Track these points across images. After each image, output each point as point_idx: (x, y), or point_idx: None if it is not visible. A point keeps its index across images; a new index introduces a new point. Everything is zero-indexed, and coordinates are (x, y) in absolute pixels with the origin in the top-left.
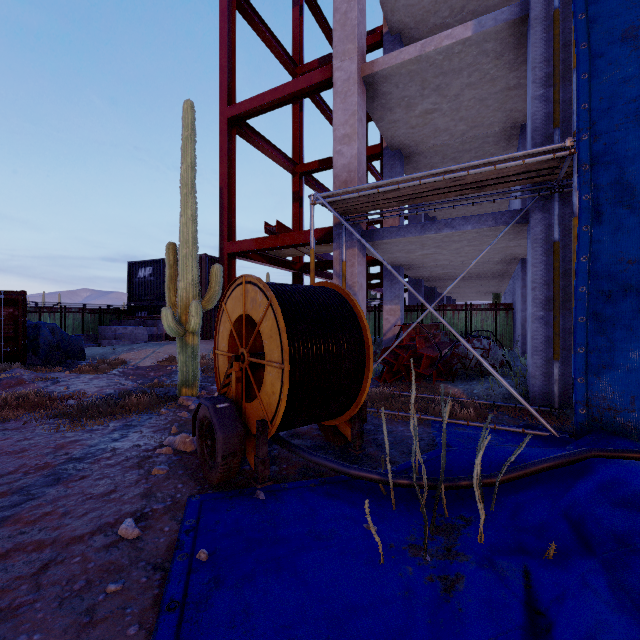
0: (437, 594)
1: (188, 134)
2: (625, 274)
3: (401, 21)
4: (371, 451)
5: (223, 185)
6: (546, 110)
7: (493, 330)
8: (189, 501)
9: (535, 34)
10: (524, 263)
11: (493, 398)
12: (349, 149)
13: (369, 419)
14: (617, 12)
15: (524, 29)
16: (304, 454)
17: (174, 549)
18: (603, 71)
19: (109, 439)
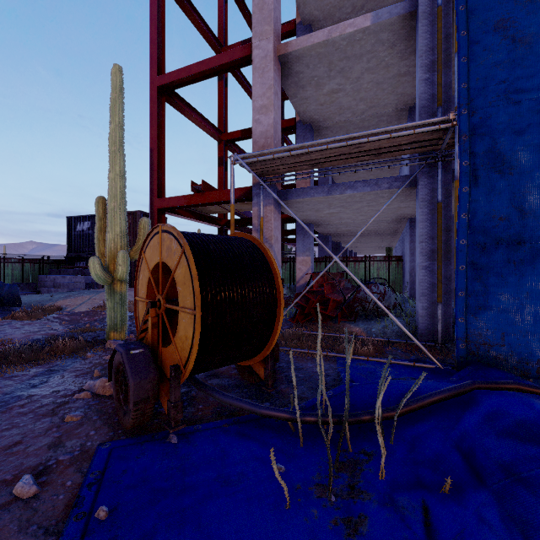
0: (341, 539)
1: (116, 96)
2: (497, 229)
3: (312, 13)
4: (283, 388)
5: (153, 147)
6: (431, 91)
7: (387, 278)
8: (98, 450)
9: (422, 27)
10: (412, 222)
11: (388, 335)
12: (266, 118)
13: (282, 357)
14: (490, 6)
15: (413, 23)
16: (218, 396)
17: (72, 508)
18: (479, 56)
19: (27, 385)
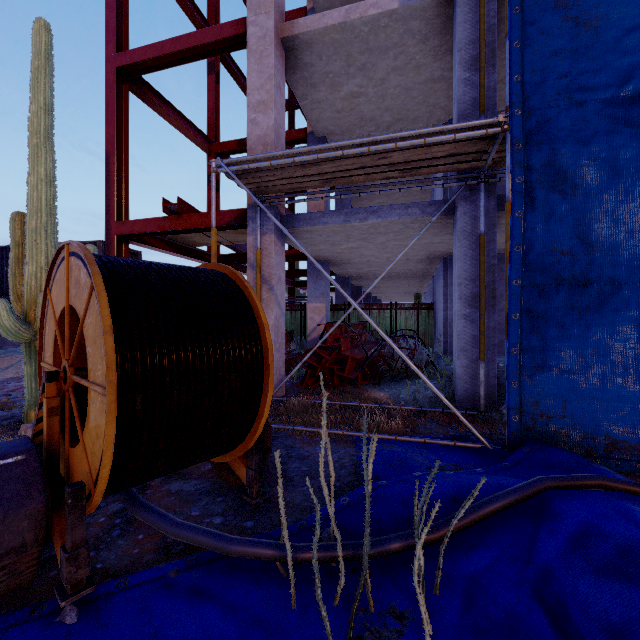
0: None
1: (40, 64)
2: (557, 266)
3: None
4: (276, 492)
5: (110, 150)
6: (472, 95)
7: (416, 329)
8: None
9: (461, 13)
10: (445, 262)
11: (420, 402)
12: (265, 118)
13: (282, 439)
14: None
15: (449, 11)
16: (161, 525)
17: None
18: (536, 40)
19: None
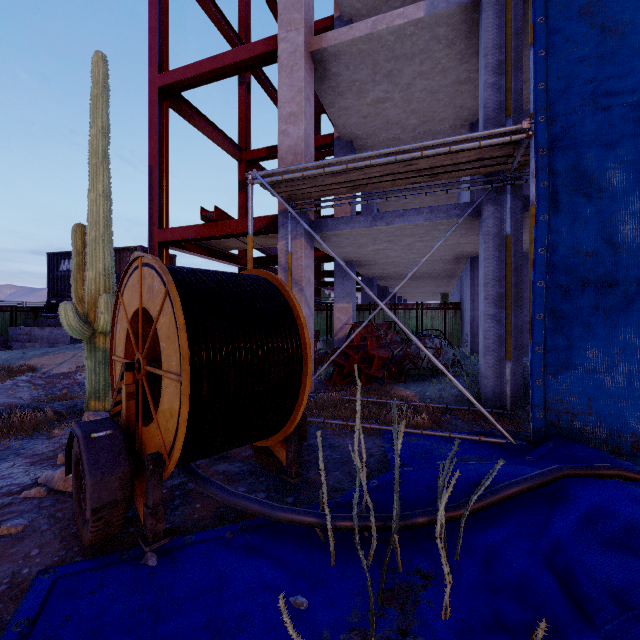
0: None
1: (98, 92)
2: (582, 267)
3: (353, 6)
4: (312, 475)
5: (153, 164)
6: (498, 99)
7: (442, 329)
8: (36, 581)
9: (487, 19)
10: (472, 262)
11: (446, 400)
12: (295, 129)
13: (314, 431)
14: None
15: (476, 16)
16: (219, 493)
17: None
18: (561, 48)
19: None
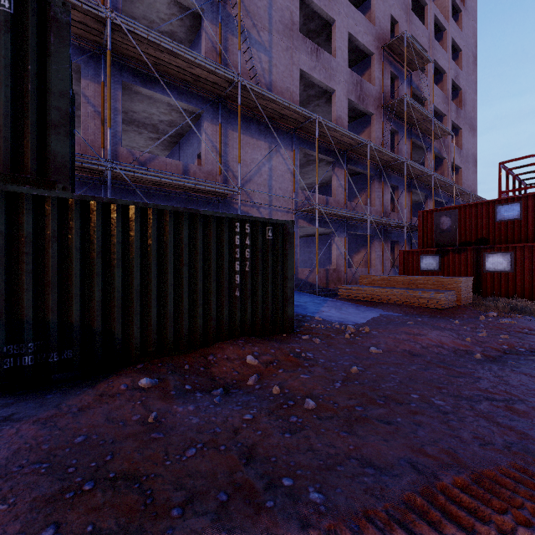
0: None
1: None
2: None
3: None
4: None
5: None
6: None
7: None
8: None
9: None
10: None
11: None
12: None
13: None
14: None
15: None
16: None
17: None
18: None
19: None
